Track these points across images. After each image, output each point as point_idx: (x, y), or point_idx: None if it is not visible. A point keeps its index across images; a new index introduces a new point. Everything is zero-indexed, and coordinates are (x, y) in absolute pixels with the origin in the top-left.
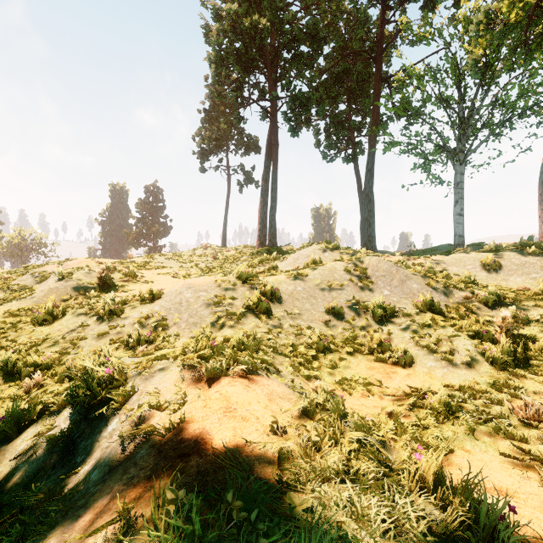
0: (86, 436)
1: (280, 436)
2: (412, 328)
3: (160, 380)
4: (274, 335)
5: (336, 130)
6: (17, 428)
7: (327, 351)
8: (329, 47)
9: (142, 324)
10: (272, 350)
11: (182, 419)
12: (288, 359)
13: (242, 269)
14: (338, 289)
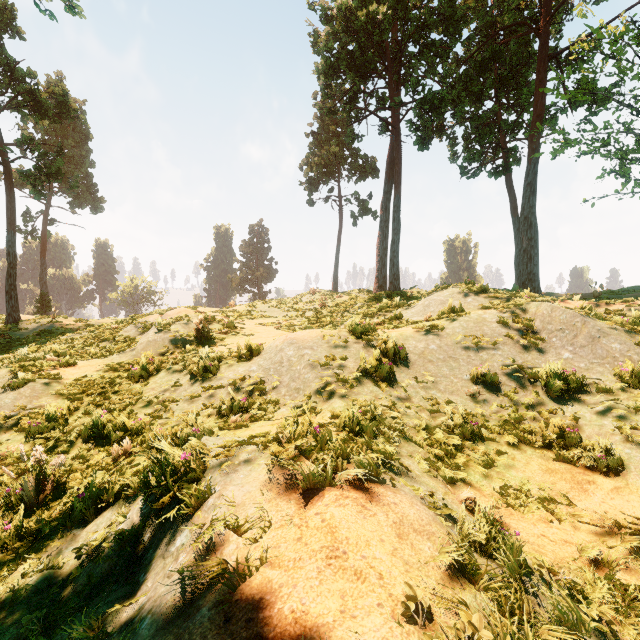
0: (155, 542)
1: (421, 627)
2: (616, 412)
3: (244, 479)
4: (399, 411)
5: (480, 135)
6: (95, 509)
7: (476, 439)
8: (469, 29)
9: (237, 387)
10: (397, 434)
11: (265, 558)
12: (421, 448)
13: (356, 320)
14: (490, 349)
